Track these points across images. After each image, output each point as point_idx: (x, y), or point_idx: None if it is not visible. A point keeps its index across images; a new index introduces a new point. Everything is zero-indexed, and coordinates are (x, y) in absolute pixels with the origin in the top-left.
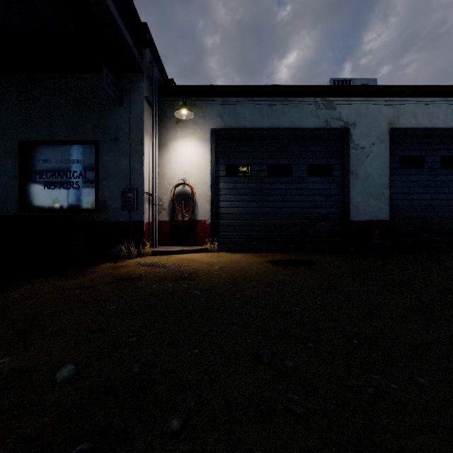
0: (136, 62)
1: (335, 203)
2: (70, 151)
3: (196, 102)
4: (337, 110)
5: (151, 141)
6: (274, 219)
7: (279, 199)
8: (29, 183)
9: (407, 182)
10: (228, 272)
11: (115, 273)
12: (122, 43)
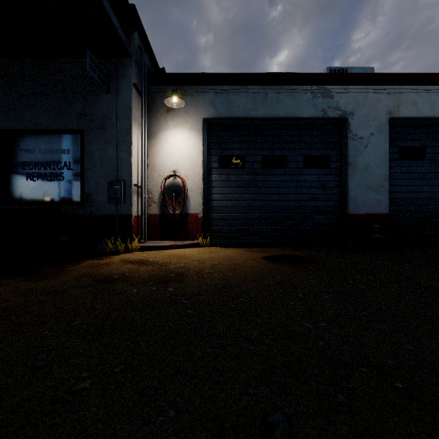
0: (123, 45)
1: (332, 196)
2: (54, 140)
3: (187, 91)
4: (334, 99)
5: (140, 131)
6: (268, 213)
7: (274, 191)
8: (10, 174)
9: (407, 174)
10: (220, 271)
11: (95, 272)
12: (107, 23)
